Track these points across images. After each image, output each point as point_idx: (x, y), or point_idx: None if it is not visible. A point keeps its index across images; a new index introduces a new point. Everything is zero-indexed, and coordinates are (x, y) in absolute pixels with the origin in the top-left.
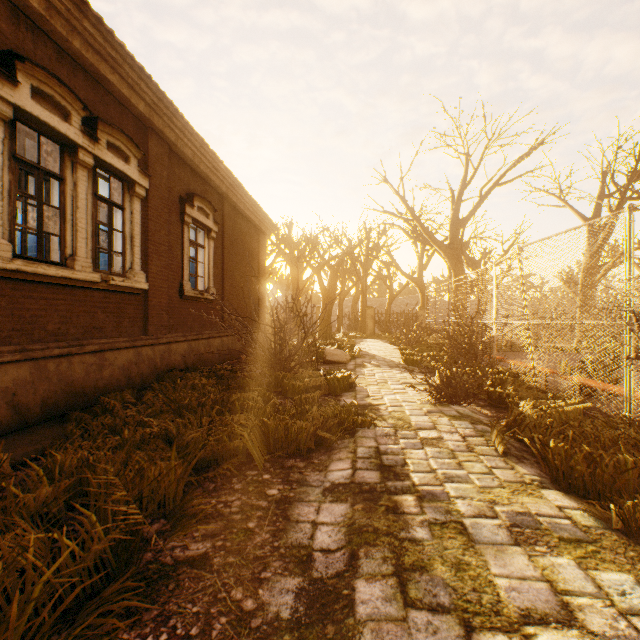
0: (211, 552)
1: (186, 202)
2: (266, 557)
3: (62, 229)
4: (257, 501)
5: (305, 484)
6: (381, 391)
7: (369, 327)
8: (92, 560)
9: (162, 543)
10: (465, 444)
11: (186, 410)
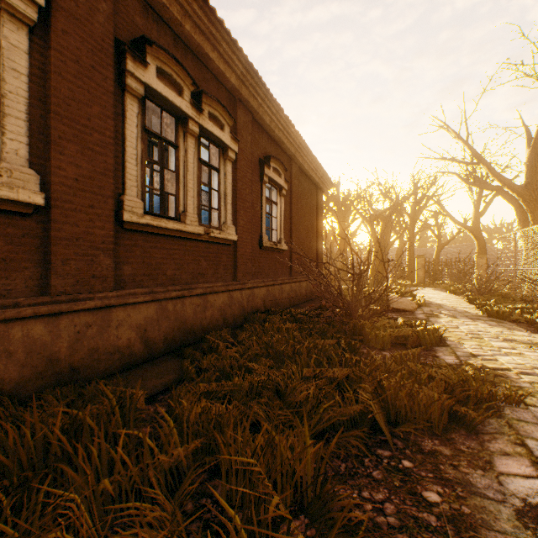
0: None
1: (264, 163)
2: None
3: (176, 189)
4: (418, 511)
5: (474, 491)
6: (484, 349)
7: (419, 275)
8: None
9: None
10: None
11: (282, 356)
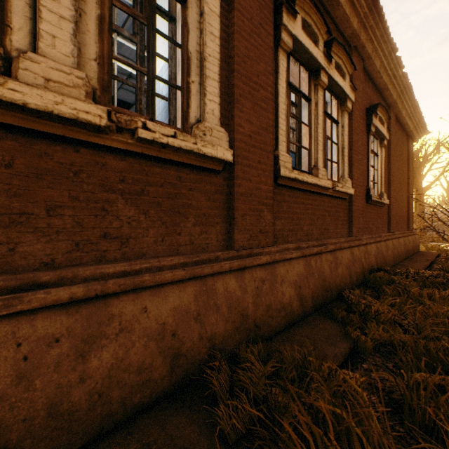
0: None
1: (372, 112)
2: None
3: (309, 144)
4: None
5: None
6: None
7: None
8: None
9: None
10: None
11: None
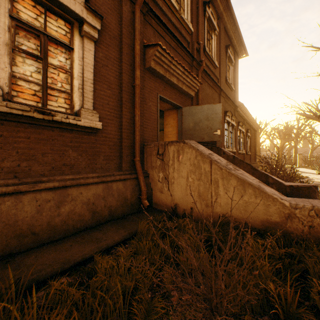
0: None
1: (247, 132)
2: None
3: (239, 144)
4: None
5: None
6: (308, 176)
7: (299, 163)
8: None
9: None
10: None
11: None
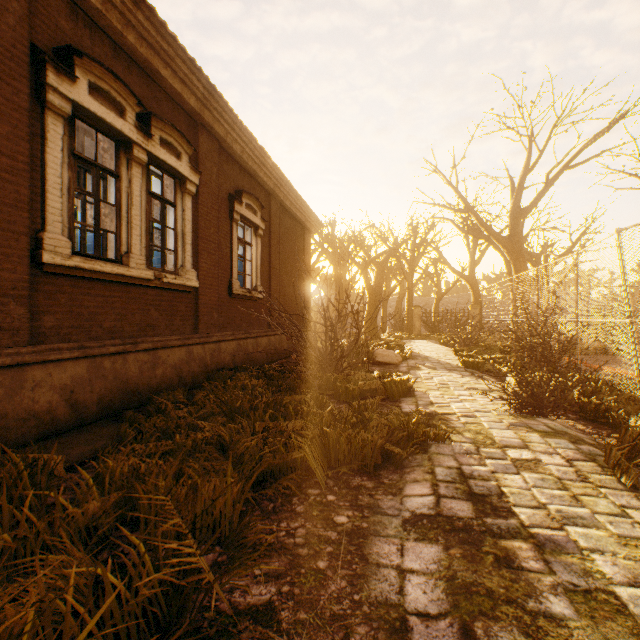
0: (277, 601)
1: (235, 199)
2: (346, 617)
3: (118, 226)
4: (324, 531)
5: (378, 511)
6: (445, 397)
7: (416, 327)
8: (139, 603)
9: (218, 581)
10: (573, 470)
11: (238, 413)
